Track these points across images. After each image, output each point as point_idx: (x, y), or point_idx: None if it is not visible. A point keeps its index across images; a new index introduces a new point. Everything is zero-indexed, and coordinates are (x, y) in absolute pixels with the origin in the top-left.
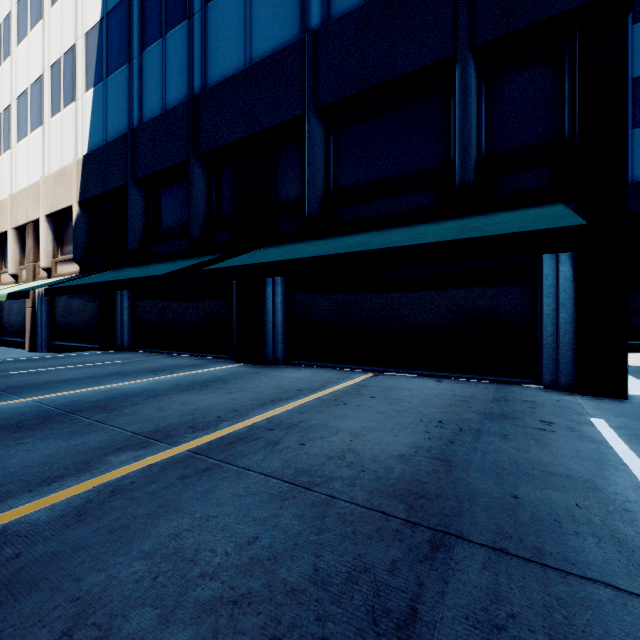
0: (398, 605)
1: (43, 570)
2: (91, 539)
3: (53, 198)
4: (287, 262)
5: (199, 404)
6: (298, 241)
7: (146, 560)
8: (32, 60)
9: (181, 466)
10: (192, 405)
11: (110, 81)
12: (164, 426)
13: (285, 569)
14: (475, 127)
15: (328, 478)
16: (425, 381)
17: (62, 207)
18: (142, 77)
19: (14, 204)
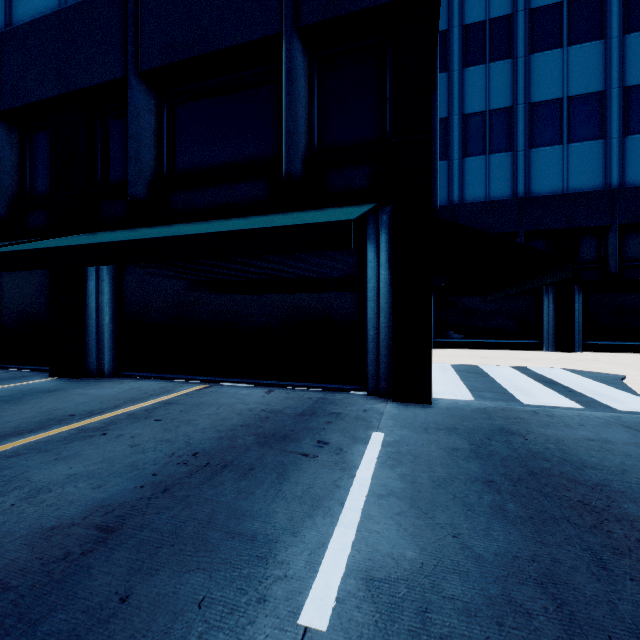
0: None
1: None
2: None
3: None
4: (52, 250)
5: None
6: (123, 229)
7: None
8: None
9: None
10: None
11: None
12: None
13: None
14: (304, 116)
15: None
16: (254, 392)
17: None
18: None
19: None
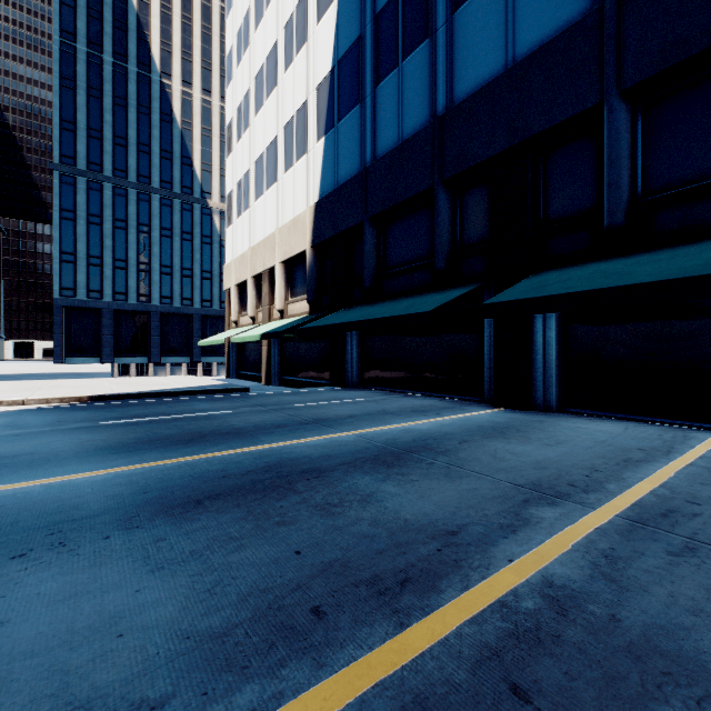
0: None
1: (679, 646)
2: (679, 617)
3: (287, 246)
4: (624, 288)
5: (533, 456)
6: (587, 262)
7: None
8: (267, 126)
9: (644, 537)
10: (526, 456)
11: (341, 126)
12: (535, 480)
13: None
14: None
15: None
16: None
17: (295, 253)
18: (375, 113)
19: (253, 255)
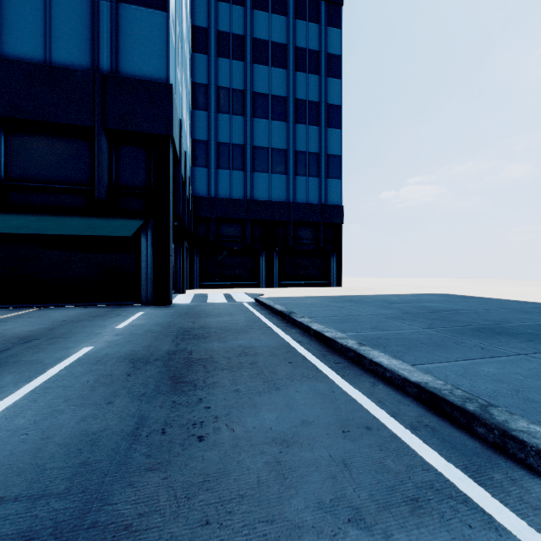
0: (4, 349)
1: None
2: None
3: None
4: None
5: None
6: None
7: None
8: None
9: None
10: None
11: None
12: None
13: None
14: (108, 169)
15: None
16: (77, 308)
17: None
18: None
19: None
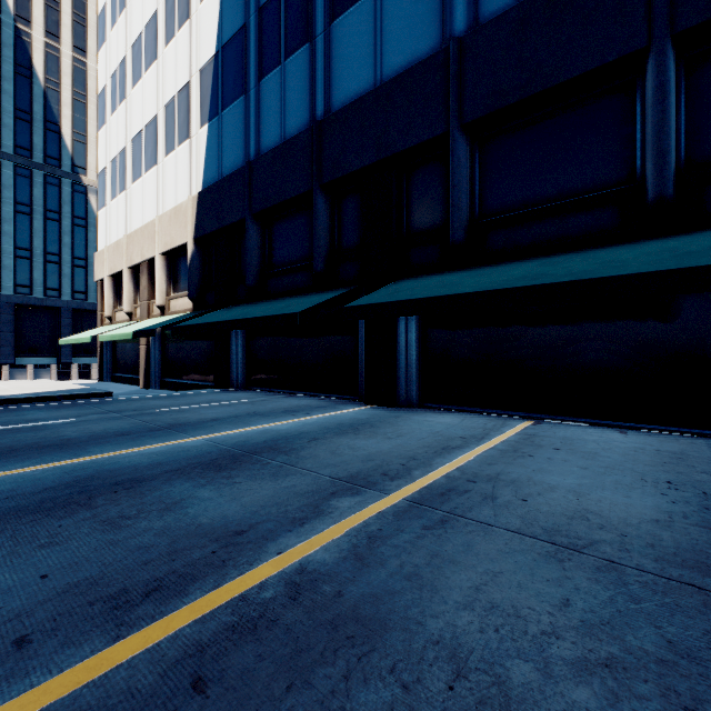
0: None
1: (377, 610)
2: (394, 584)
3: (168, 236)
4: (450, 297)
5: (369, 450)
6: (438, 272)
7: (470, 611)
8: (146, 101)
9: (413, 516)
10: (362, 450)
11: (225, 115)
12: (355, 472)
13: (631, 637)
14: (674, 129)
15: (589, 541)
16: (605, 432)
17: (177, 245)
18: (259, 108)
19: (129, 244)
